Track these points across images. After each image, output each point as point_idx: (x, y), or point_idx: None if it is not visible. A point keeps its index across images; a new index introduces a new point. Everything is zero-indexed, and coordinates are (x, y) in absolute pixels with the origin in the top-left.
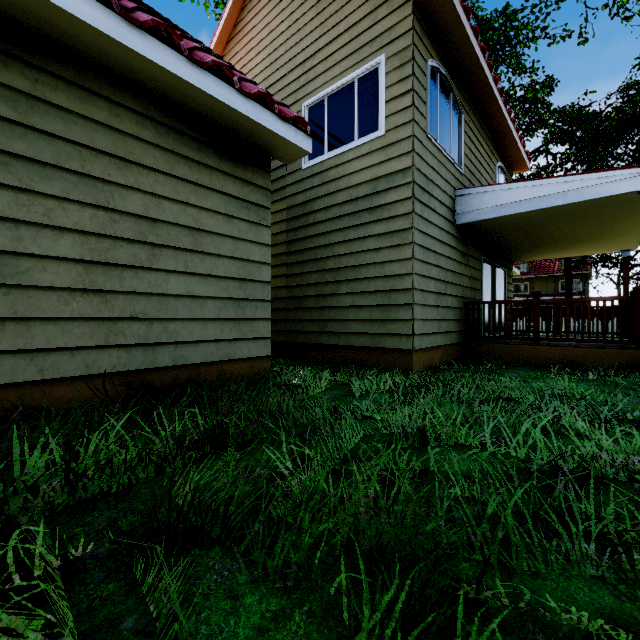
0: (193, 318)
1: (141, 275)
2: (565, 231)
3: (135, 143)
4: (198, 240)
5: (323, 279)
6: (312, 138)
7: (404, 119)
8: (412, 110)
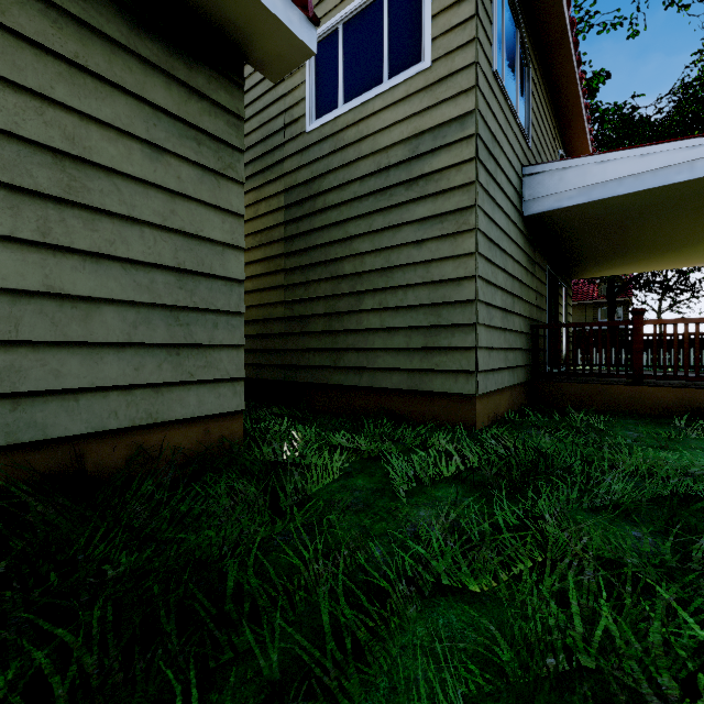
0: (65, 342)
1: None
2: (662, 231)
3: None
4: (78, 181)
5: (337, 290)
6: (321, 87)
7: (462, 38)
8: (475, 23)
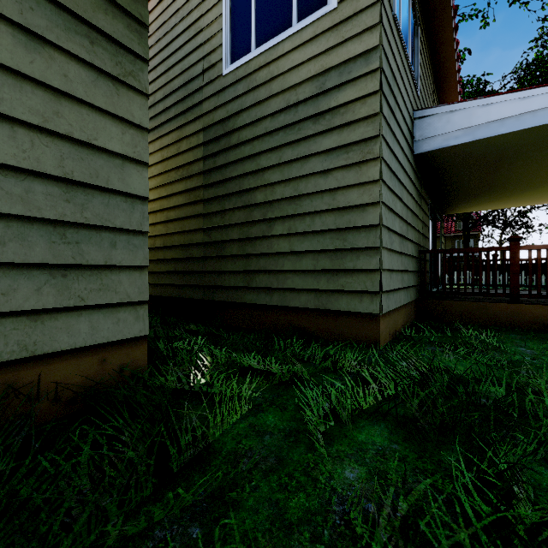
0: None
1: None
2: (528, 170)
3: None
4: None
5: (250, 217)
6: (235, 34)
7: None
8: None
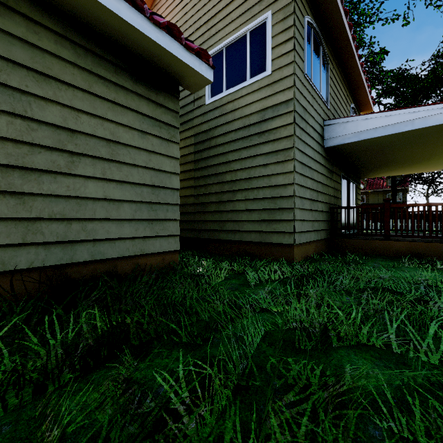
0: (110, 218)
1: (60, 179)
2: (406, 153)
3: (54, 60)
4: (115, 151)
5: (222, 189)
6: (214, 80)
7: (287, 61)
8: (293, 53)
